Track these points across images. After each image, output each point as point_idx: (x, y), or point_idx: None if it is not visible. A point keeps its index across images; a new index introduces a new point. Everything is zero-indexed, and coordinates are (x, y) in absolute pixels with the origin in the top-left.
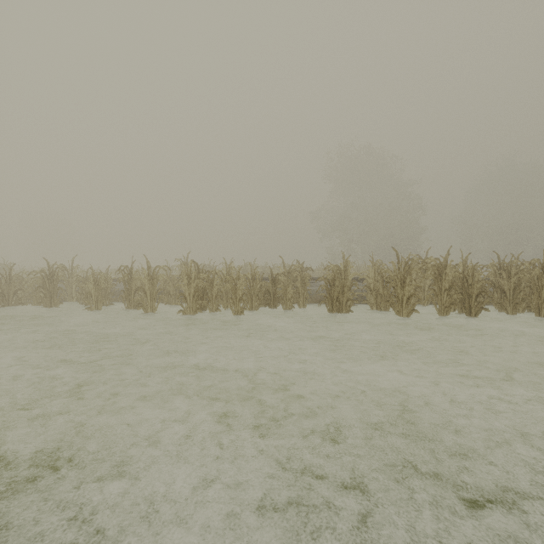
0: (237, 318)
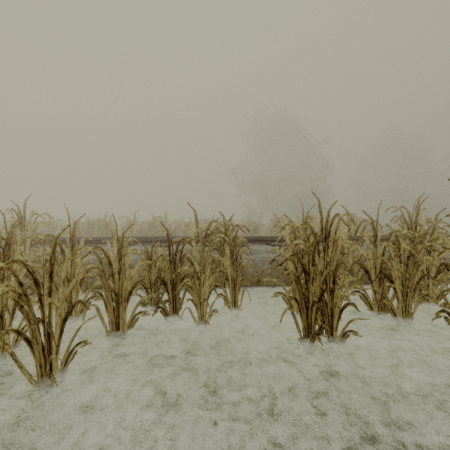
0: (45, 384)
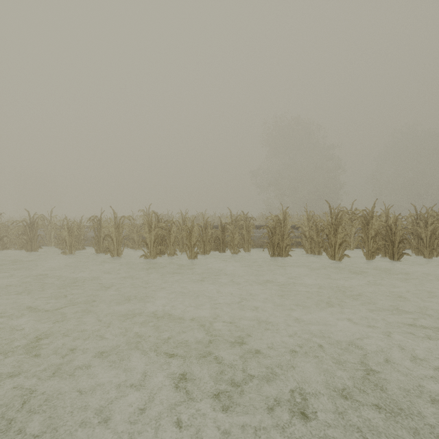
0: (192, 261)
